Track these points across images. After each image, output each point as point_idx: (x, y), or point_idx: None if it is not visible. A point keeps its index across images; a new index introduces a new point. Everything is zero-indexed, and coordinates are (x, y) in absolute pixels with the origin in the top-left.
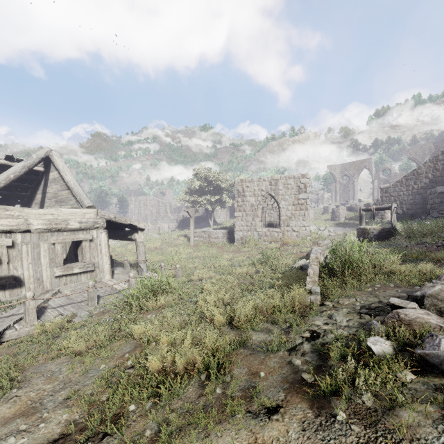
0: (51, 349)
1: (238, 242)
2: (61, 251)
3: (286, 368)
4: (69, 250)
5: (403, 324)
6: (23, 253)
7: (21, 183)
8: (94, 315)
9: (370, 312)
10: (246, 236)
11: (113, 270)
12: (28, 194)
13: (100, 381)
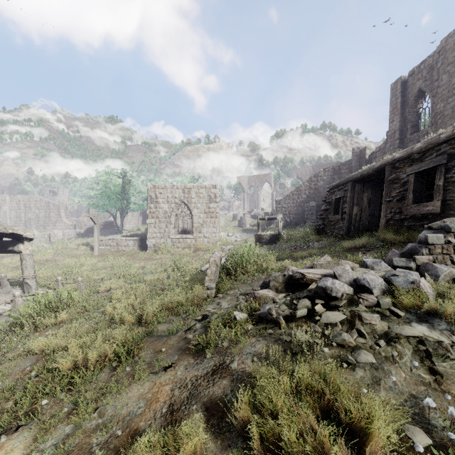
0: None
1: (150, 249)
2: None
3: (182, 342)
4: None
5: (256, 299)
6: None
7: None
8: None
9: (243, 296)
10: (159, 243)
11: None
12: None
13: None
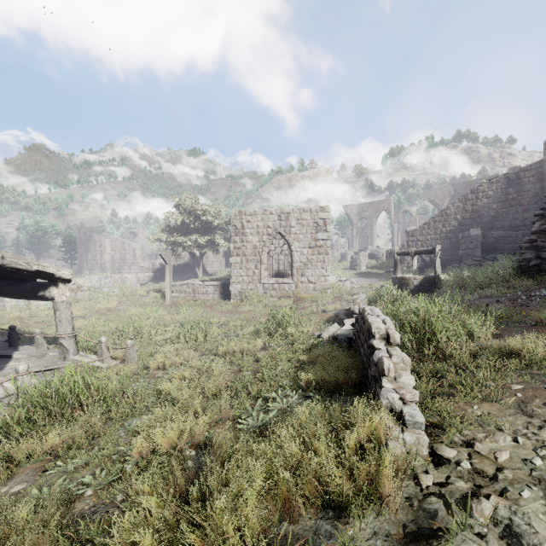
0: None
1: (235, 298)
2: None
3: None
4: None
5: None
6: None
7: None
8: None
9: None
10: (247, 290)
11: (11, 352)
12: None
13: None
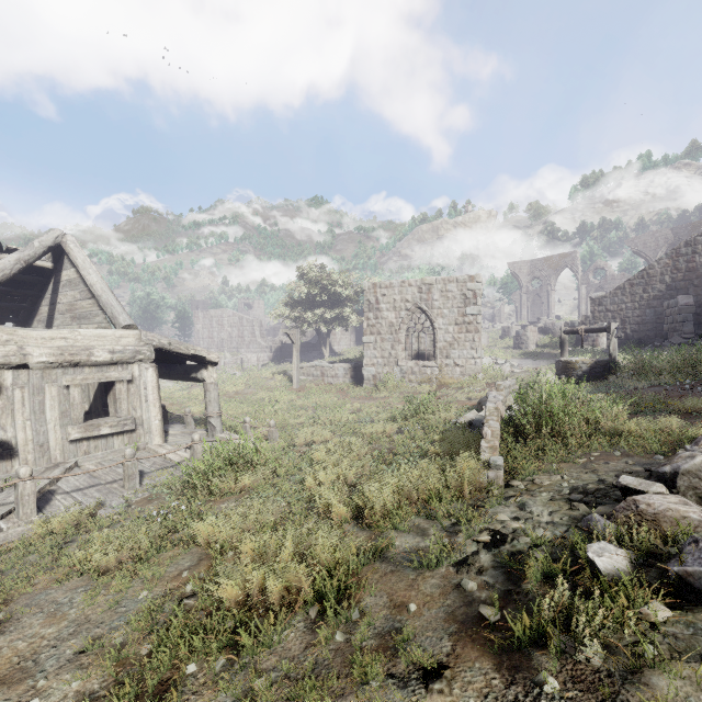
0: (59, 565)
1: (368, 383)
2: (80, 399)
3: (452, 595)
4: (93, 397)
5: (644, 520)
6: (16, 403)
7: (14, 288)
8: (134, 504)
9: (586, 499)
10: (382, 373)
11: (167, 429)
12: (27, 306)
13: (138, 620)
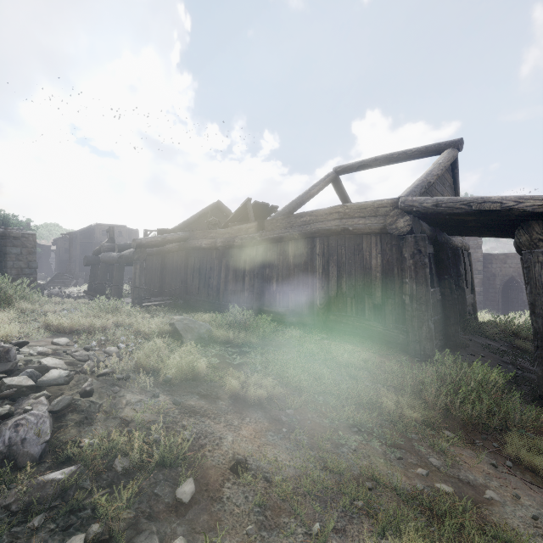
0: None
1: None
2: None
3: None
4: None
5: None
6: None
7: None
8: None
9: None
10: None
11: None
12: None
13: None
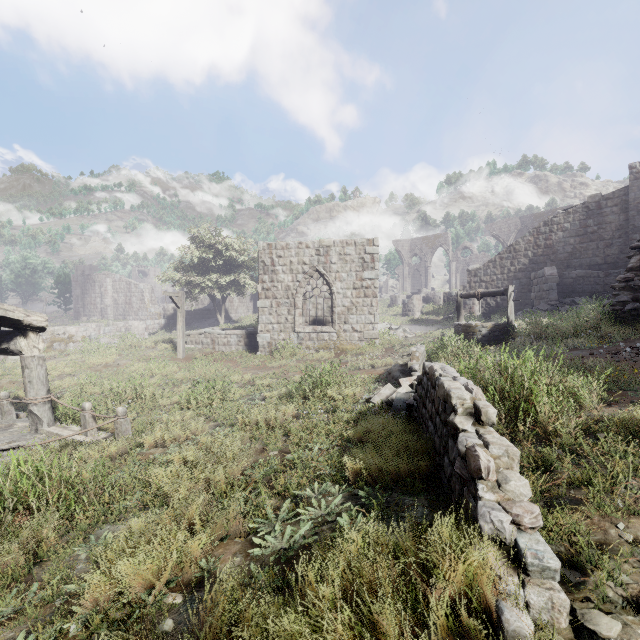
0: None
1: (263, 351)
2: None
3: None
4: None
5: None
6: None
7: None
8: None
9: None
10: (278, 340)
11: None
12: None
13: None
